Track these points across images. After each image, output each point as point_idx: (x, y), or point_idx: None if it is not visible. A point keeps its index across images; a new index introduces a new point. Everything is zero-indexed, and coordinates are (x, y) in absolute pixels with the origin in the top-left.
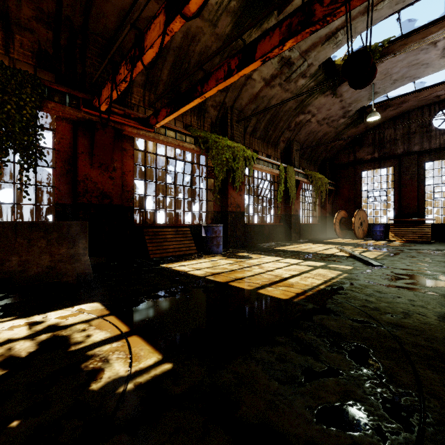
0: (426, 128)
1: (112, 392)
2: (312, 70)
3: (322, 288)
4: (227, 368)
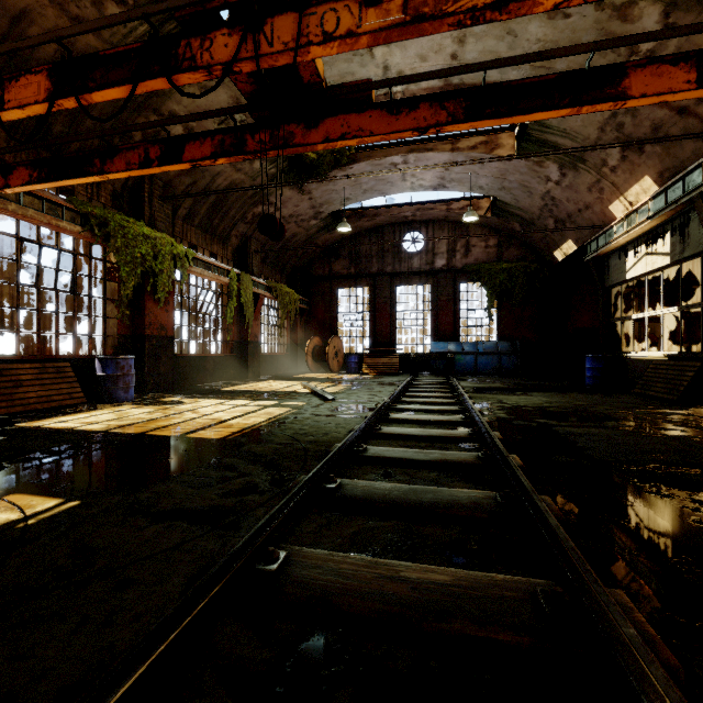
0: (397, 248)
1: (11, 528)
2: None
3: (263, 425)
4: (145, 492)
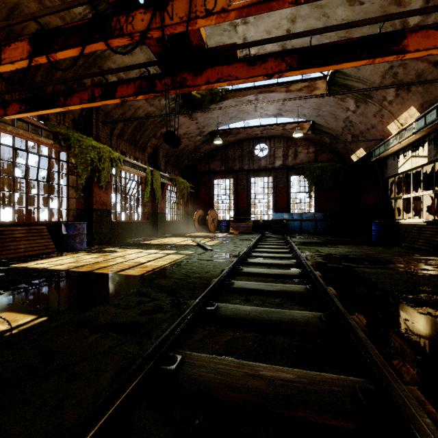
0: (251, 154)
1: (1, 336)
2: (173, 95)
3: (167, 266)
4: (89, 311)
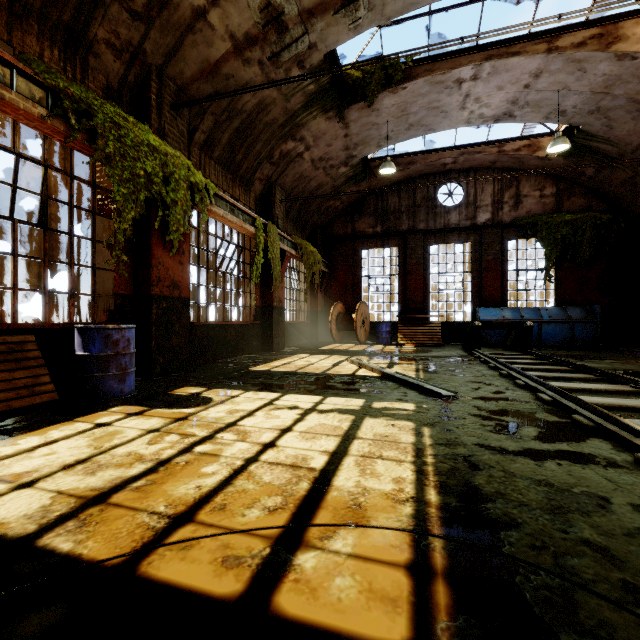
0: (432, 202)
1: None
2: (315, 59)
3: (442, 508)
4: None
